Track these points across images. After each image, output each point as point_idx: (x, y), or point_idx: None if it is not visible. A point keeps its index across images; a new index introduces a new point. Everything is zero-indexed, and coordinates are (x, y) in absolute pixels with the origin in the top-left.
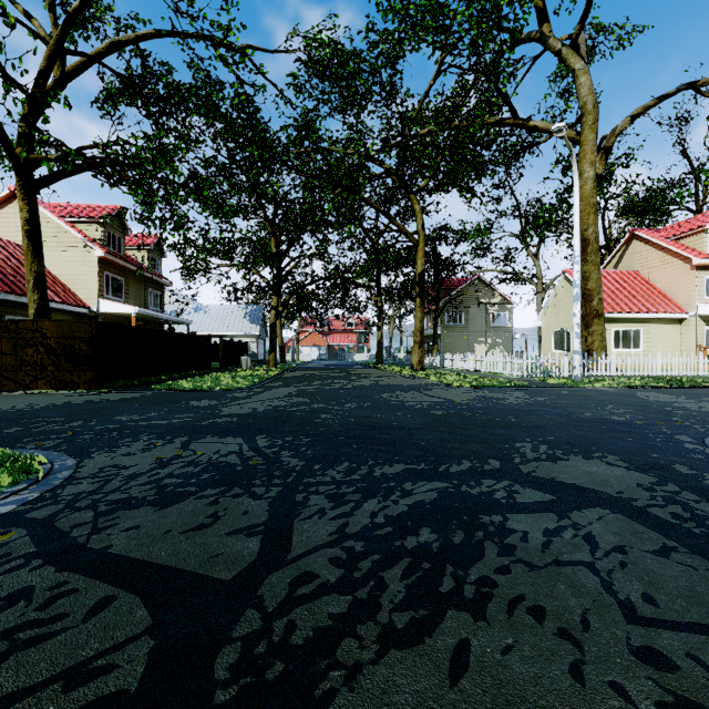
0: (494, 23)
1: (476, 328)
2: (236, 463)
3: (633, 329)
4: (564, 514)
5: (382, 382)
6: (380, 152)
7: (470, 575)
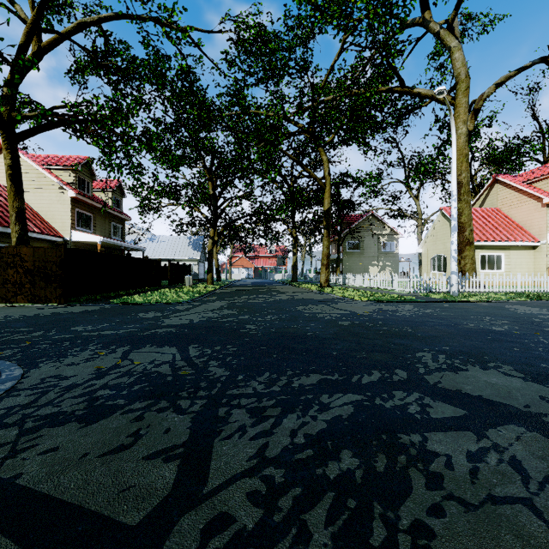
0: (386, 9)
1: (370, 254)
2: (167, 373)
3: (496, 254)
4: (481, 433)
5: (297, 297)
6: (295, 114)
7: (401, 518)
